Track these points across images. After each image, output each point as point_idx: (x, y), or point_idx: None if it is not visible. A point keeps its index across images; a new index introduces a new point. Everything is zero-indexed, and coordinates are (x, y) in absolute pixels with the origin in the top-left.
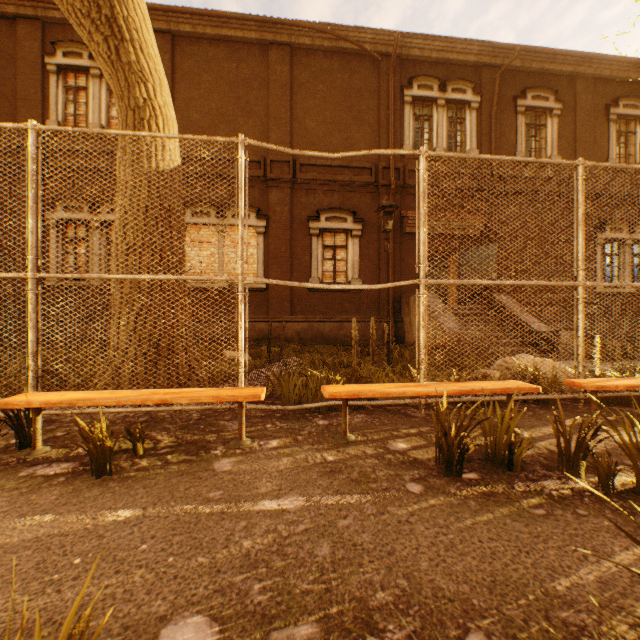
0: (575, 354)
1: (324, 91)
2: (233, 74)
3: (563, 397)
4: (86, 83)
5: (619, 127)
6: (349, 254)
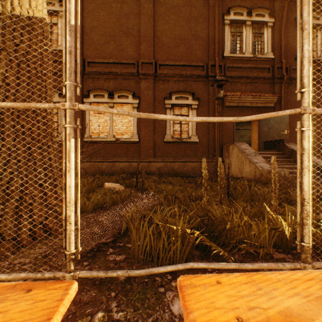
0: None
1: (174, 19)
2: (118, 11)
3: None
4: None
5: None
6: None
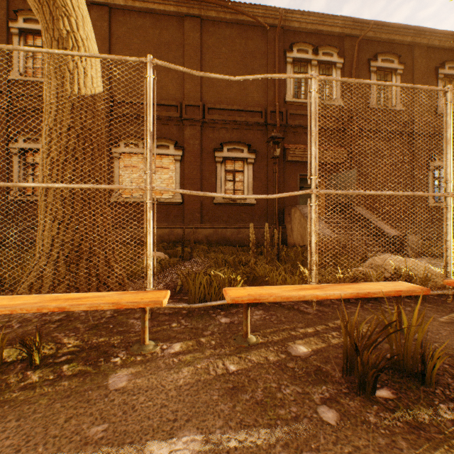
0: (444, 256)
1: (226, 53)
2: (156, 38)
3: (434, 293)
4: (42, 43)
5: (445, 84)
6: (245, 177)
